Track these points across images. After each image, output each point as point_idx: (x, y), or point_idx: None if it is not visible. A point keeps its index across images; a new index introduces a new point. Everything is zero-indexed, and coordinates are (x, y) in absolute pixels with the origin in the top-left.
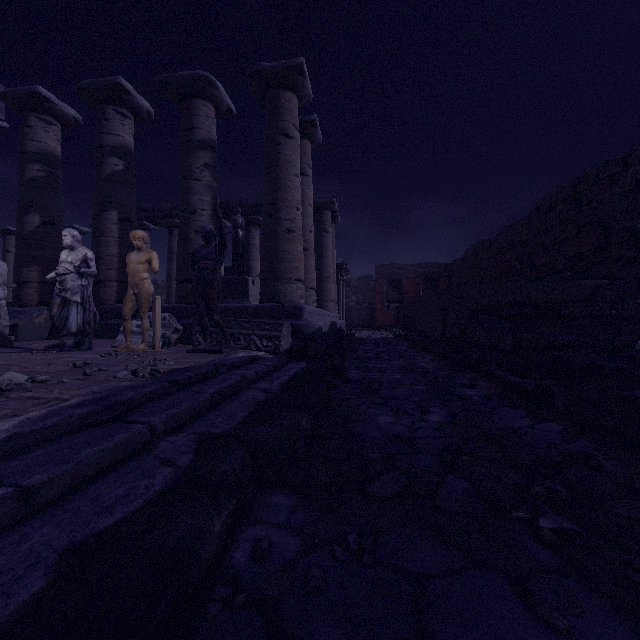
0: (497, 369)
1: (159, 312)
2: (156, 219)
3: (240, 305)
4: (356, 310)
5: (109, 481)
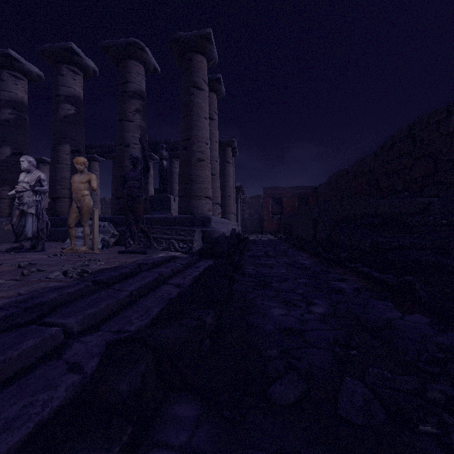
0: (362, 266)
1: (97, 221)
2: (103, 153)
3: (163, 216)
4: (249, 220)
5: (5, 397)
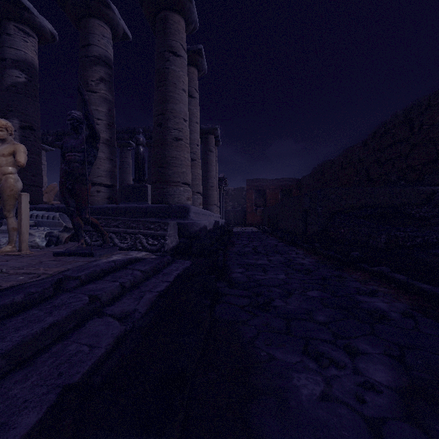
0: (390, 271)
1: (26, 210)
2: None
3: (131, 205)
4: (233, 212)
5: None
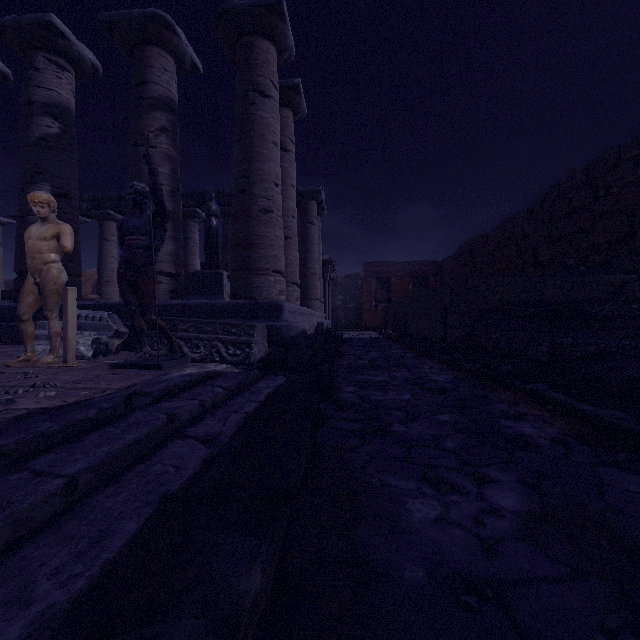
0: (548, 389)
1: (73, 310)
2: (123, 208)
3: (204, 302)
4: (343, 310)
5: None
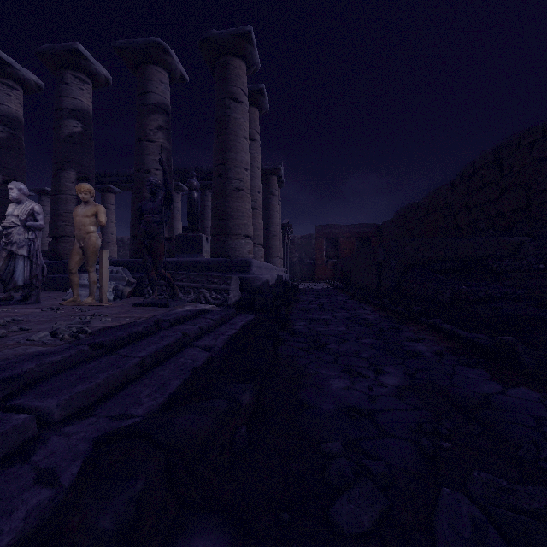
0: (442, 322)
1: (106, 265)
2: (120, 183)
3: (191, 259)
4: (299, 265)
5: None
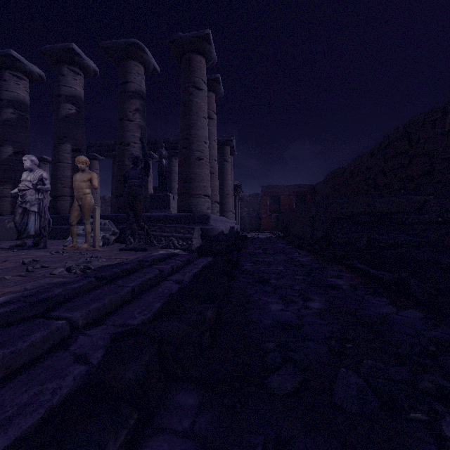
0: (358, 263)
1: (98, 219)
2: (103, 152)
3: (162, 214)
4: (248, 218)
5: (16, 385)
